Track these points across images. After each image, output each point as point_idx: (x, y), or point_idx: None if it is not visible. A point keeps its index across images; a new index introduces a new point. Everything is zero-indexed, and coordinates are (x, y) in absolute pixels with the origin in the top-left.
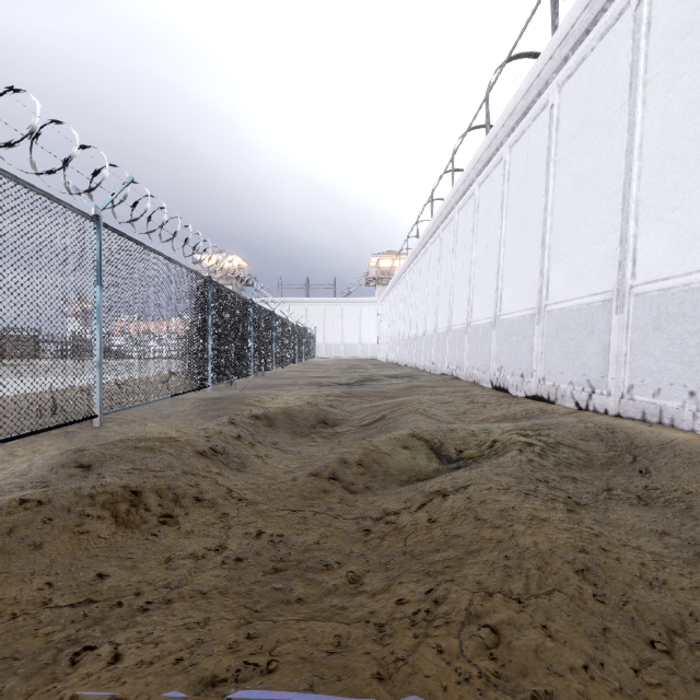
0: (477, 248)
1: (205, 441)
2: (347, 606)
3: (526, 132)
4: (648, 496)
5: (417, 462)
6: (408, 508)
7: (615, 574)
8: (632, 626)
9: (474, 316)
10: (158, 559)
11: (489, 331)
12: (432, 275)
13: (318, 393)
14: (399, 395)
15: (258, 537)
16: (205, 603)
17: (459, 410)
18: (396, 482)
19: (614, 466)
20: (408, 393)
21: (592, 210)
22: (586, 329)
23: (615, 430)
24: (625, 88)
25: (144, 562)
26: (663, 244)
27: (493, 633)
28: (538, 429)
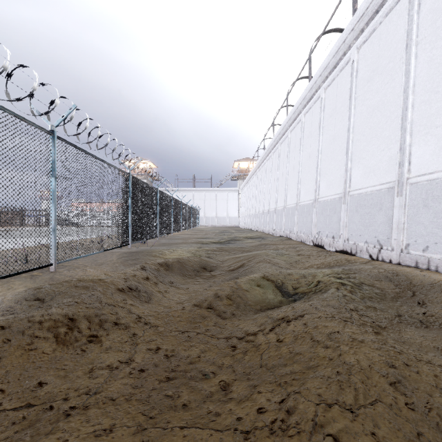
0: (303, 155)
1: (123, 281)
2: (220, 413)
3: (335, 79)
4: (427, 320)
5: (266, 296)
6: (262, 330)
7: (418, 385)
8: (438, 429)
9: (301, 199)
10: (83, 370)
11: (311, 209)
12: (274, 172)
13: (201, 248)
14: (253, 250)
15: (157, 352)
16: (113, 409)
17: (293, 260)
18: (253, 311)
19: (400, 299)
20: (259, 248)
21: (380, 128)
22: (377, 207)
23: (398, 274)
24: (402, 47)
25: (74, 372)
26: (429, 150)
27: (335, 441)
28: (347, 273)
